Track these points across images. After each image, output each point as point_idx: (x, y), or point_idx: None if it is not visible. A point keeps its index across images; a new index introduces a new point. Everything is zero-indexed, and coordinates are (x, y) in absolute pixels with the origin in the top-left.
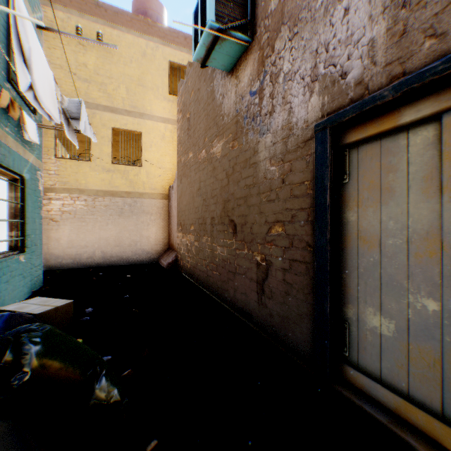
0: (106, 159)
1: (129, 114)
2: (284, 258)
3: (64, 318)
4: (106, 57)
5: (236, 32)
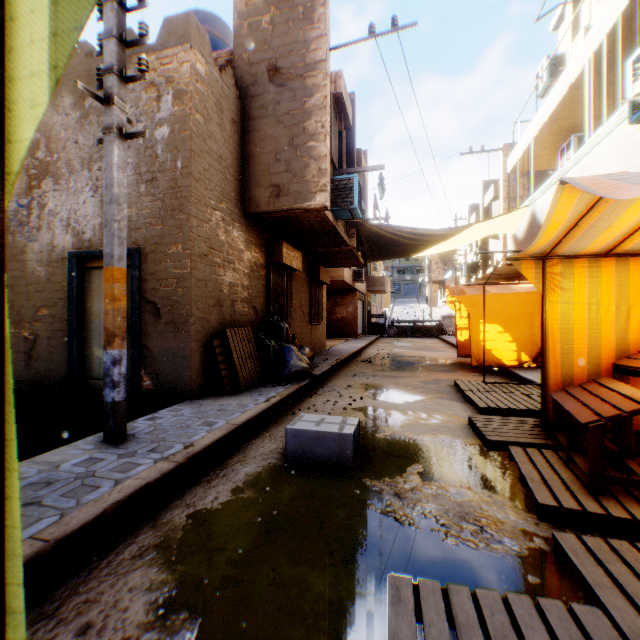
0: None
1: None
2: (50, 330)
3: None
4: None
5: None
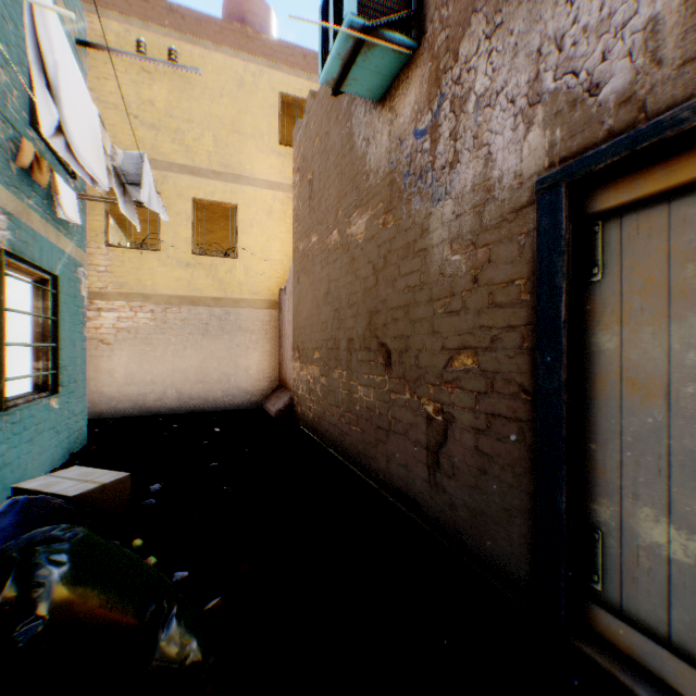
0: (182, 248)
1: (218, 177)
2: (476, 410)
3: (115, 503)
4: (182, 89)
5: (392, 31)
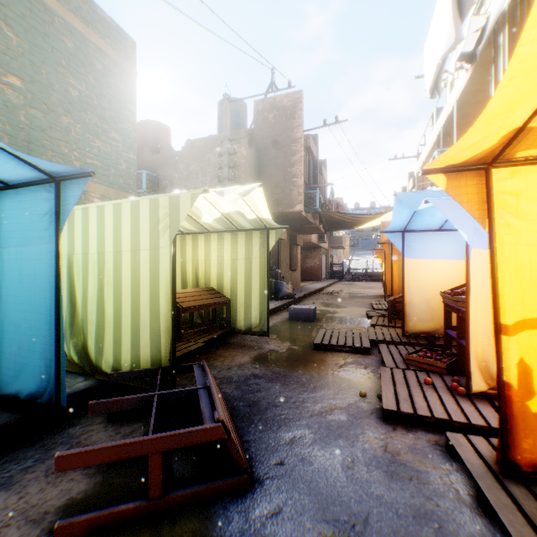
0: None
1: None
2: None
3: None
4: None
5: (153, 192)
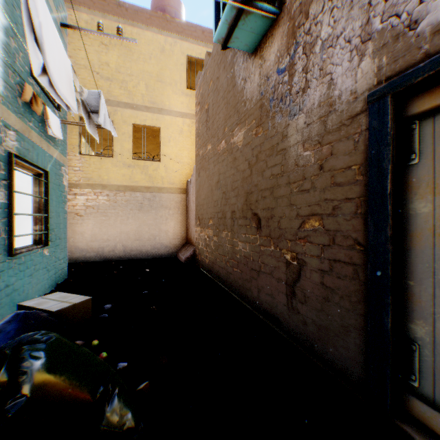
0: (126, 155)
1: (148, 110)
2: (322, 257)
3: (82, 316)
4: (126, 55)
5: (262, 3)
